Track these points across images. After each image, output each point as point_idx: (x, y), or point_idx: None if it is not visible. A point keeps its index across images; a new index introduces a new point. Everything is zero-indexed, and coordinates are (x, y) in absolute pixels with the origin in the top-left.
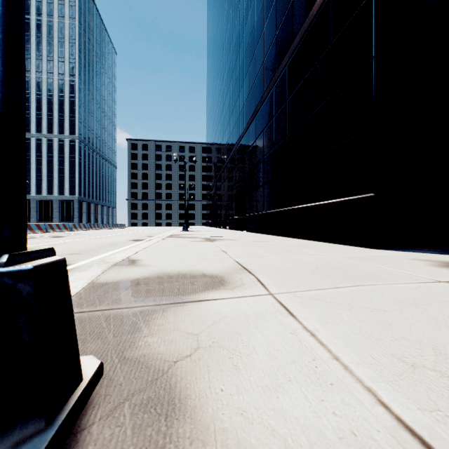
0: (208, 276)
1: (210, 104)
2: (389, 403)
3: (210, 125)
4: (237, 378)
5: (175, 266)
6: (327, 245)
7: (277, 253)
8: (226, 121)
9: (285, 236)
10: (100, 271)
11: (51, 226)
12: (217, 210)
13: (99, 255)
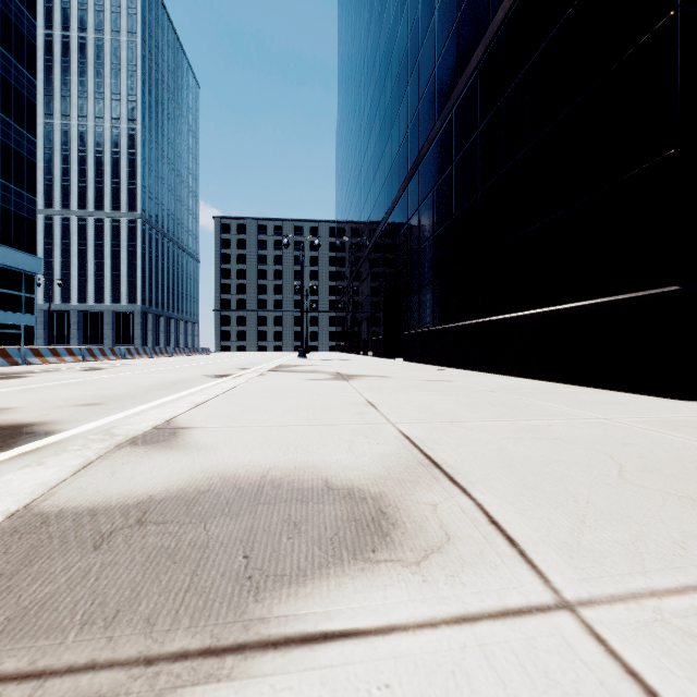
0: (339, 495)
1: (343, 158)
2: None
3: (343, 192)
4: None
5: (262, 449)
6: (571, 391)
7: (484, 410)
8: (368, 181)
9: (476, 369)
10: (73, 468)
11: (91, 351)
12: (354, 326)
13: (133, 407)
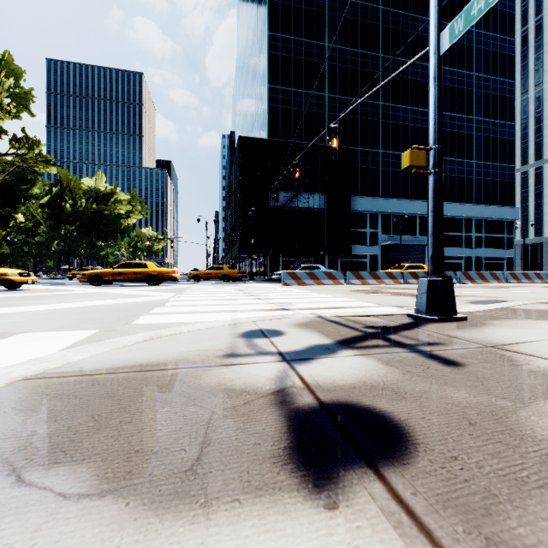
0: None
1: None
2: (547, 340)
3: None
4: (506, 329)
5: None
6: None
7: None
8: None
9: None
10: (519, 304)
11: None
12: None
13: None
